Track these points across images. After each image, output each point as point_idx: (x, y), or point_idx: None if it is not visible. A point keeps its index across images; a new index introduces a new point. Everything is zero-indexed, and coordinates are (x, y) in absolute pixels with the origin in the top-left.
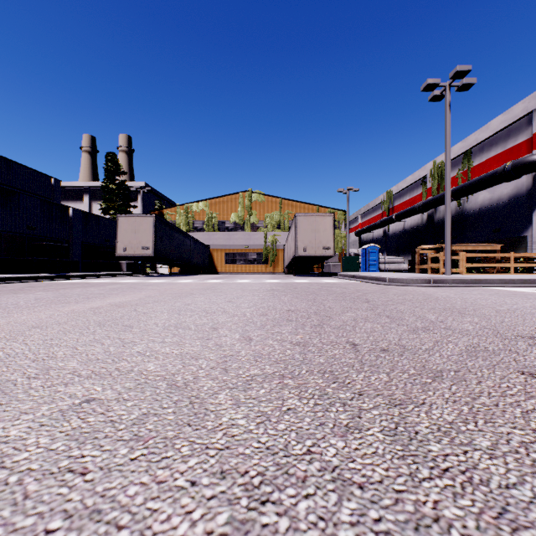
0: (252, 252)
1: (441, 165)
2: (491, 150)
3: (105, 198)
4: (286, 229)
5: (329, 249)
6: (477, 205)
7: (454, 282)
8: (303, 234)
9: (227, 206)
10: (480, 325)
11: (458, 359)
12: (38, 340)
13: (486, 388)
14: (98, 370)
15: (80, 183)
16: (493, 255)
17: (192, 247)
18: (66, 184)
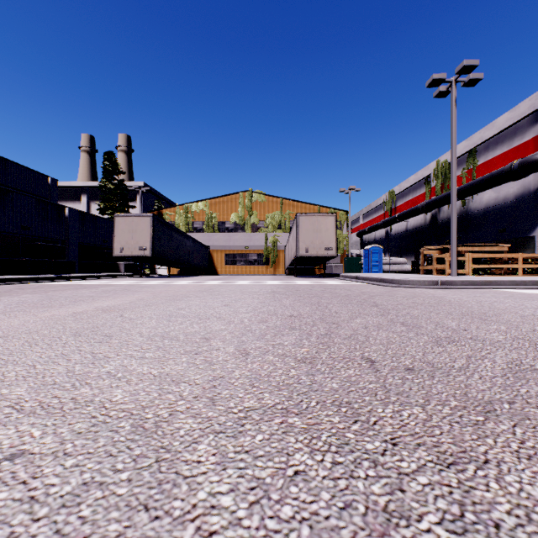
0: (252, 253)
1: (445, 164)
2: (496, 148)
3: (103, 198)
4: (287, 230)
5: (331, 249)
6: (482, 205)
7: (463, 284)
8: (305, 235)
9: (227, 206)
10: (510, 334)
11: (505, 383)
12: None
13: None
14: (48, 401)
15: (79, 183)
16: (500, 255)
17: (191, 248)
18: (64, 184)
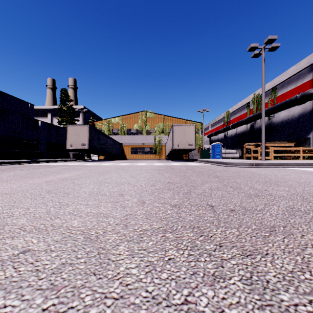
0: (147, 147)
1: (258, 95)
2: (288, 86)
3: (60, 115)
4: (167, 134)
5: (192, 145)
6: (280, 119)
7: (267, 165)
8: (177, 136)
9: (132, 120)
10: (290, 192)
11: (283, 217)
12: (6, 203)
13: (308, 240)
14: (38, 226)
15: (46, 107)
16: (290, 148)
17: (111, 144)
18: (38, 107)
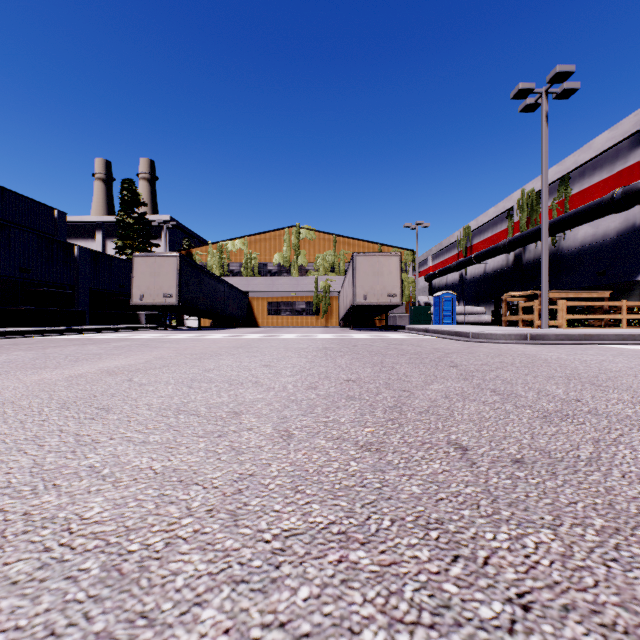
0: (300, 301)
1: (532, 194)
2: (594, 174)
3: (121, 235)
4: (342, 273)
5: (395, 296)
6: (577, 243)
7: (557, 338)
8: (363, 279)
9: (269, 245)
10: None
11: None
12: None
13: None
14: None
15: (92, 218)
16: (601, 303)
17: (226, 294)
18: (75, 219)
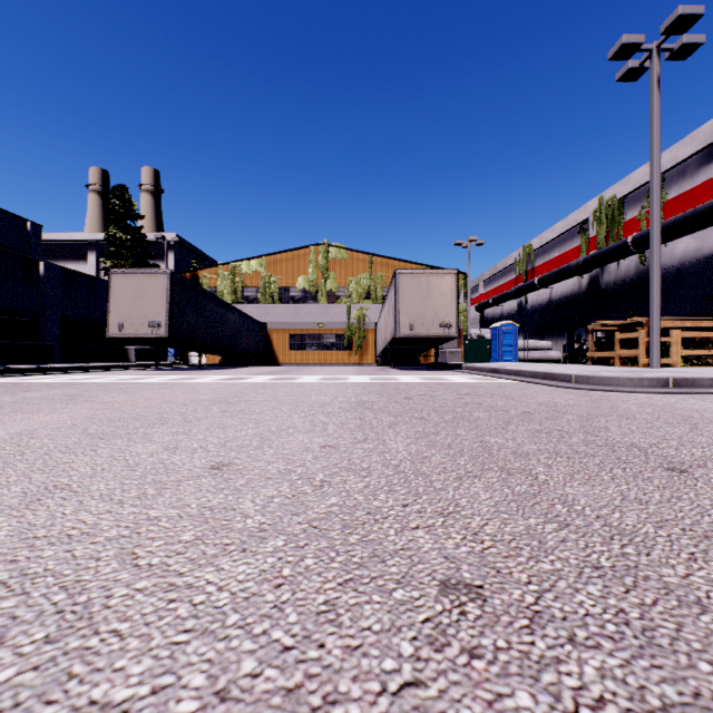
0: (329, 333)
1: (613, 202)
2: (699, 173)
3: (111, 253)
4: (379, 300)
5: (450, 326)
6: (675, 260)
7: None
8: (408, 303)
9: (292, 266)
10: None
11: None
12: None
13: None
14: None
15: (84, 235)
16: None
17: (237, 325)
18: (63, 237)
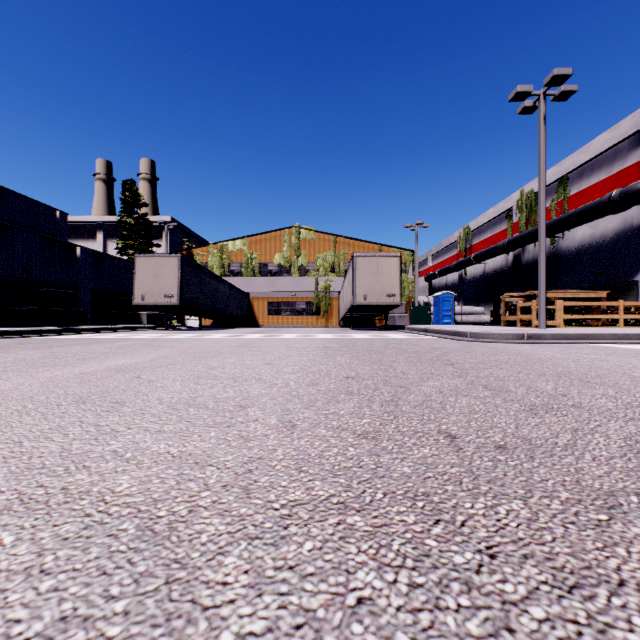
0: (300, 301)
1: (531, 195)
2: (592, 175)
3: (122, 236)
4: (342, 273)
5: (395, 296)
6: (575, 243)
7: (554, 338)
8: (363, 279)
9: (270, 245)
10: (622, 401)
11: (627, 467)
12: None
13: None
14: (30, 492)
15: (93, 218)
16: (598, 303)
17: (227, 294)
18: (76, 219)
